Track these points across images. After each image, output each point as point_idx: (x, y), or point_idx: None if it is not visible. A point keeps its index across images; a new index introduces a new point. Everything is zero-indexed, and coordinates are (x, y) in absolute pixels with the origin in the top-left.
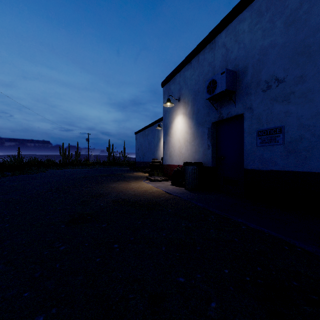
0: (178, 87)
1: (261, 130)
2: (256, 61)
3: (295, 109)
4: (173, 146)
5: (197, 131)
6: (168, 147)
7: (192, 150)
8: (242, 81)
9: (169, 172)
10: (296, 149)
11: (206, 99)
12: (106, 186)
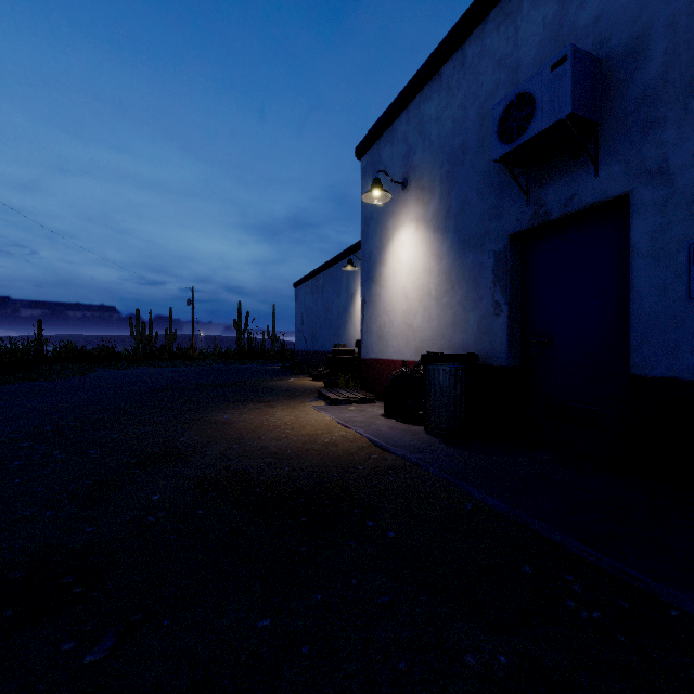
0: (402, 150)
1: None
2: (688, 4)
3: None
4: (389, 311)
5: (460, 265)
6: (374, 314)
7: (443, 319)
8: (625, 88)
9: (378, 378)
10: None
11: (495, 160)
12: (204, 419)
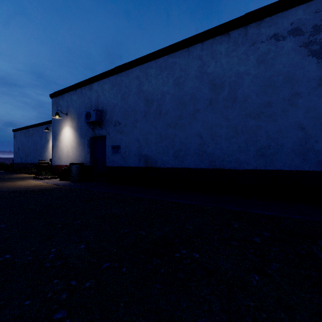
0: (66, 104)
1: (113, 146)
2: (111, 109)
3: (124, 138)
4: (62, 150)
5: (81, 141)
6: (57, 151)
7: (77, 154)
8: (105, 117)
9: (58, 171)
10: (124, 156)
11: (85, 122)
12: None
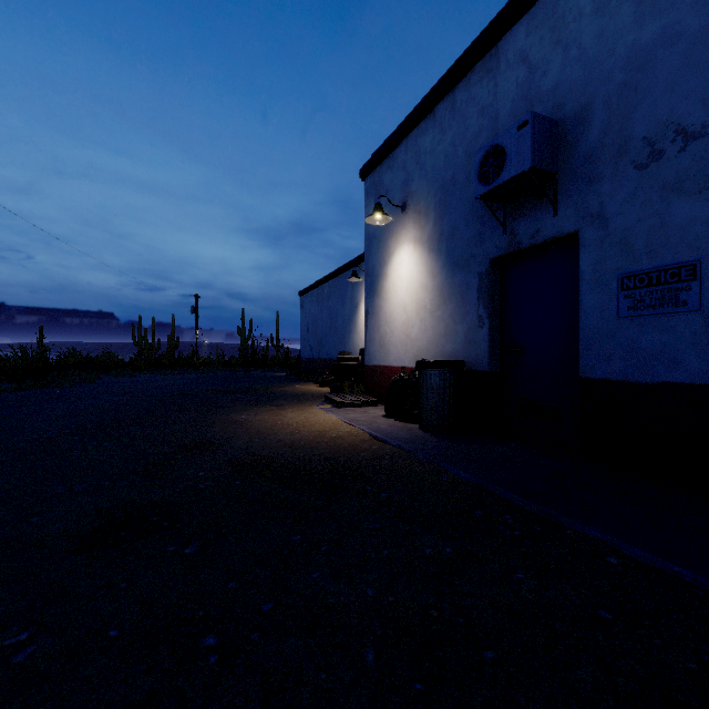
0: (401, 176)
1: (631, 273)
2: (617, 87)
3: None
4: (390, 322)
5: (451, 283)
6: (376, 324)
7: (437, 330)
8: (576, 147)
9: (380, 384)
10: None
11: (476, 197)
12: (223, 419)
